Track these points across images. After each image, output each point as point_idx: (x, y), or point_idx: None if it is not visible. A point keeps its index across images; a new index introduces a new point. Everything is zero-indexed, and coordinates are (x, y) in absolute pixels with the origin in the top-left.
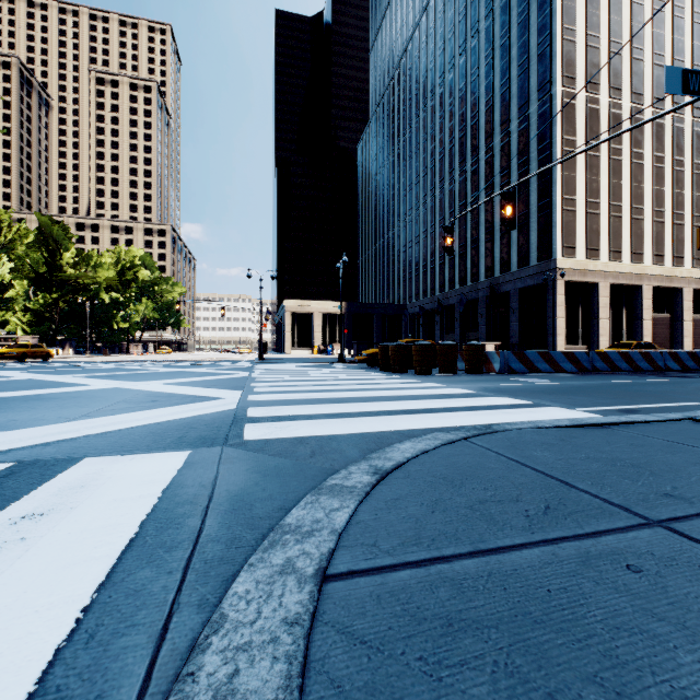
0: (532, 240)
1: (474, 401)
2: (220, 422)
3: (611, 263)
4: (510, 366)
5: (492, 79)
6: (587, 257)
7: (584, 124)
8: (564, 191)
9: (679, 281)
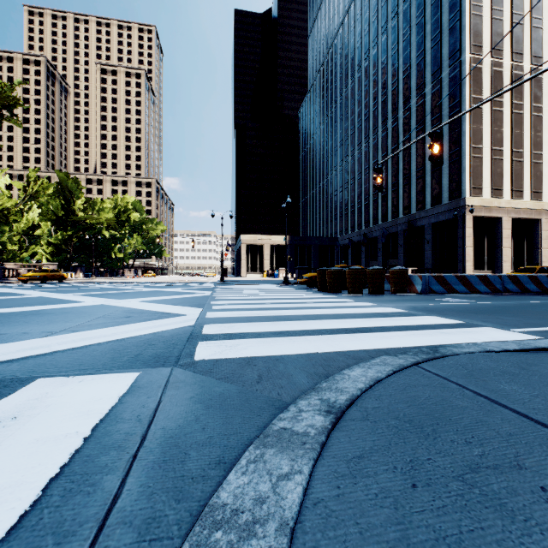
0: (443, 182)
1: (408, 321)
2: (177, 339)
3: (513, 200)
4: (430, 288)
5: (409, 51)
6: (492, 196)
7: (489, 84)
8: (472, 141)
9: None
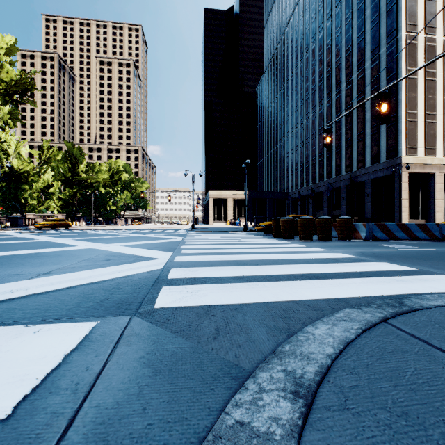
0: (382, 144)
1: (360, 266)
2: (144, 283)
3: None
4: (373, 235)
5: (351, 33)
6: (426, 154)
7: (423, 57)
8: (408, 108)
9: None
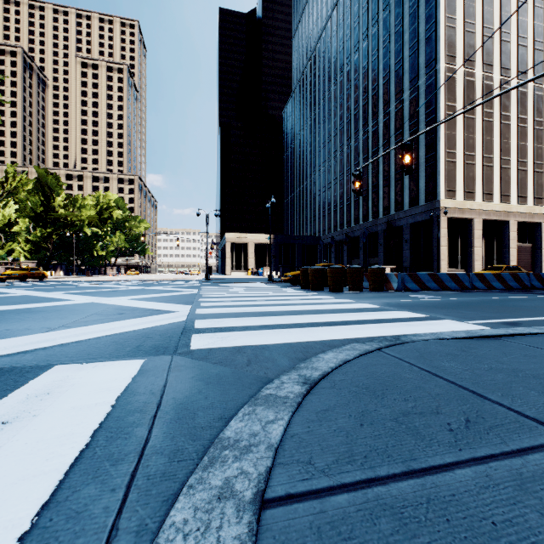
0: (420, 185)
1: (380, 315)
2: (172, 332)
3: (484, 203)
4: (405, 285)
5: (389, 58)
6: (465, 198)
7: (462, 93)
8: (447, 146)
9: (539, 217)
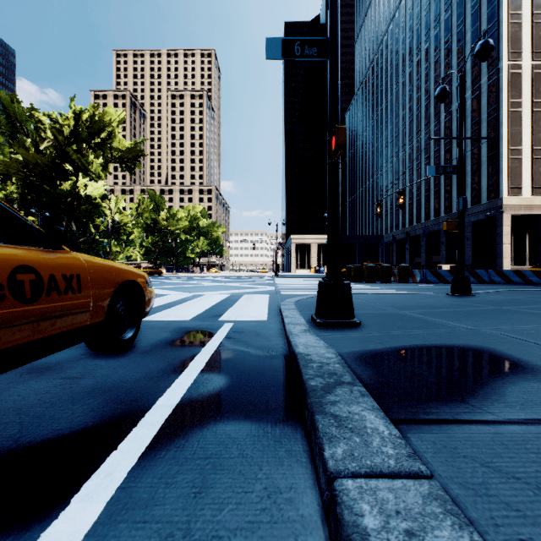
0: (482, 183)
1: (372, 290)
2: (272, 292)
3: None
4: (427, 279)
5: (450, 59)
6: (533, 194)
7: (530, 87)
8: (510, 144)
9: None
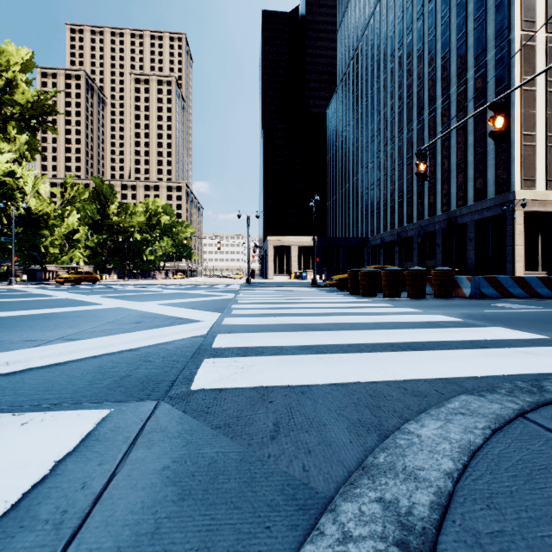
0: (489, 175)
1: (470, 333)
2: (180, 354)
3: None
4: (481, 291)
5: (449, 35)
6: (547, 188)
7: (544, 63)
8: (523, 128)
9: None
